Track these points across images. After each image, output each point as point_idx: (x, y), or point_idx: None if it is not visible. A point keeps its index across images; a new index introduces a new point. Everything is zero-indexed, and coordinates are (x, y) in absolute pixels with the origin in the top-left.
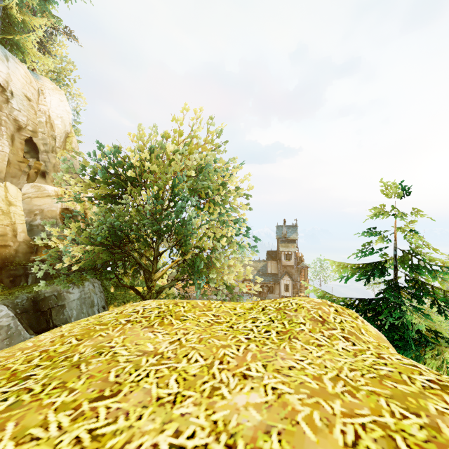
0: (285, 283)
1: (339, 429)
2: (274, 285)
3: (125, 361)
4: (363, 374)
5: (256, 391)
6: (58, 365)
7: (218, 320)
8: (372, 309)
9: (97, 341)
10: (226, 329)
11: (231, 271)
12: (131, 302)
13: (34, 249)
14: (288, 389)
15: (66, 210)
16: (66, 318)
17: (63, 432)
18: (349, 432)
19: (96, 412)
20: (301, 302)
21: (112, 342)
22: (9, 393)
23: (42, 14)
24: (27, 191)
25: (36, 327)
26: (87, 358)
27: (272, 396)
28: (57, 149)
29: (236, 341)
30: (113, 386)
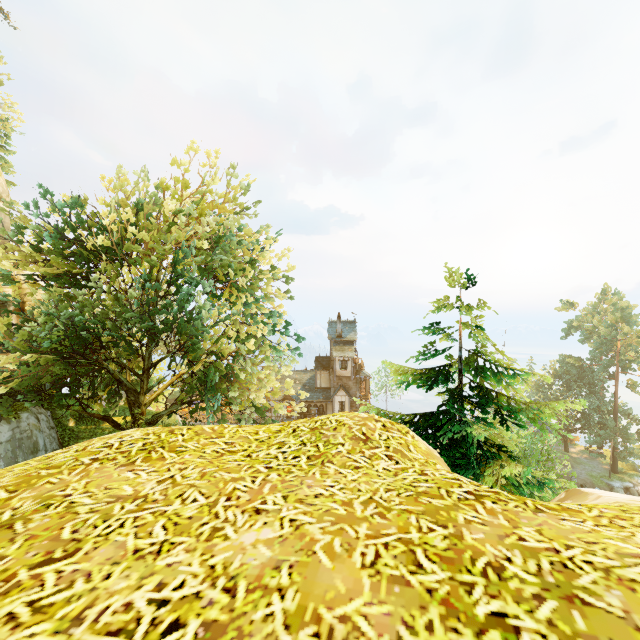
0: (340, 401)
1: (360, 551)
2: (325, 403)
3: (89, 512)
4: (399, 493)
5: (270, 525)
6: None
7: (232, 448)
8: (434, 424)
9: (43, 490)
10: (241, 459)
11: (263, 386)
12: None
13: None
14: (310, 519)
15: None
16: None
17: None
18: (370, 553)
19: (40, 580)
20: (343, 418)
21: (68, 488)
22: None
23: None
24: None
25: None
26: (25, 514)
27: (289, 529)
28: None
29: (253, 472)
30: (68, 544)
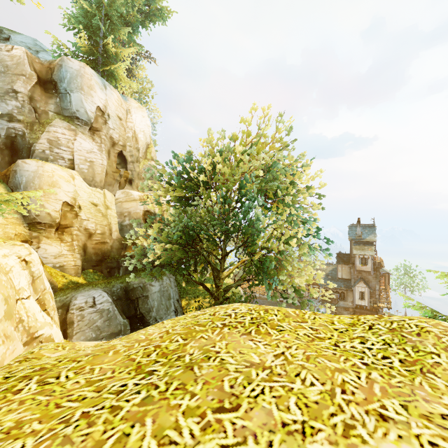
0: (359, 291)
1: None
2: (346, 291)
3: (235, 371)
4: None
5: (407, 442)
6: (174, 363)
7: (318, 334)
8: None
9: (201, 343)
10: (331, 347)
11: (302, 275)
12: (200, 297)
13: (123, 245)
14: None
15: (147, 212)
16: (149, 307)
17: (197, 442)
18: None
19: (222, 426)
20: (422, 324)
21: (216, 346)
22: (140, 386)
23: (129, 44)
24: (118, 196)
25: (127, 313)
26: (197, 360)
27: None
28: (140, 159)
29: (351, 365)
30: (230, 397)
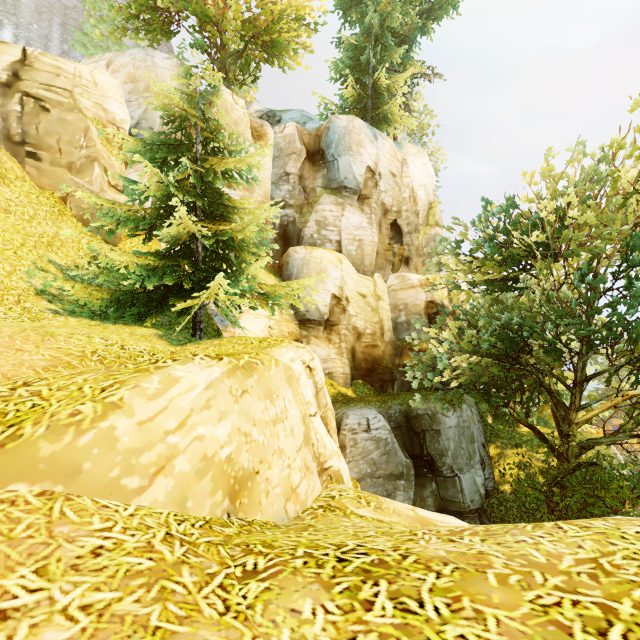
0: None
1: None
2: None
3: None
4: None
5: None
6: None
7: None
8: None
9: None
10: None
11: None
12: (523, 447)
13: (398, 351)
14: None
15: (430, 303)
16: (441, 448)
17: None
18: None
19: None
20: None
21: None
22: None
23: (403, 69)
24: (391, 283)
25: (409, 449)
26: None
27: None
28: (420, 226)
29: None
30: None
